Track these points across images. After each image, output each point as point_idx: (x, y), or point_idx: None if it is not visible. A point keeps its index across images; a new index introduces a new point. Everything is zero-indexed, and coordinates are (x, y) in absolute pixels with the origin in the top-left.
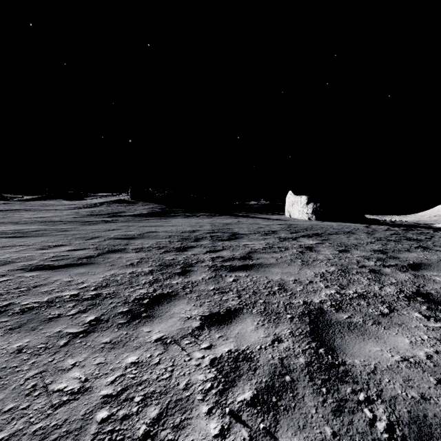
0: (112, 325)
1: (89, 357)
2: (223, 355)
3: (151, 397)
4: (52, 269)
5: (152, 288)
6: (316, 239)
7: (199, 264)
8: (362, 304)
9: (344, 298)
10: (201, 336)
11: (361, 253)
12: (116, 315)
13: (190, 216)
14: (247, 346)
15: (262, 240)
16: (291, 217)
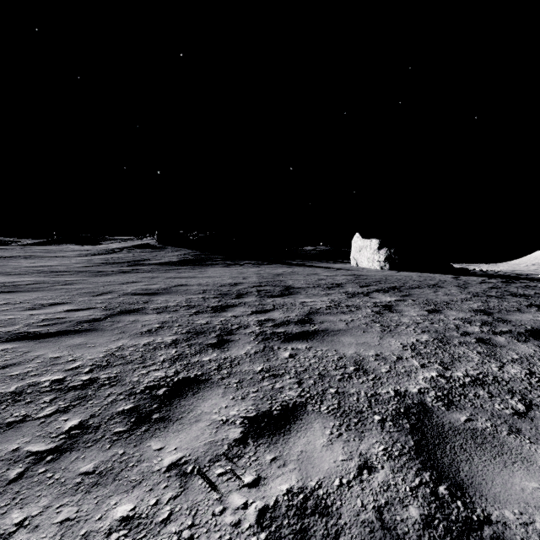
0: (103, 437)
1: (50, 505)
2: (279, 500)
3: None
4: (36, 338)
5: (173, 369)
6: (394, 295)
7: (242, 330)
8: (482, 395)
9: (453, 385)
10: (243, 459)
11: (458, 314)
12: (112, 417)
13: (231, 264)
14: (318, 480)
15: (324, 296)
16: (358, 266)
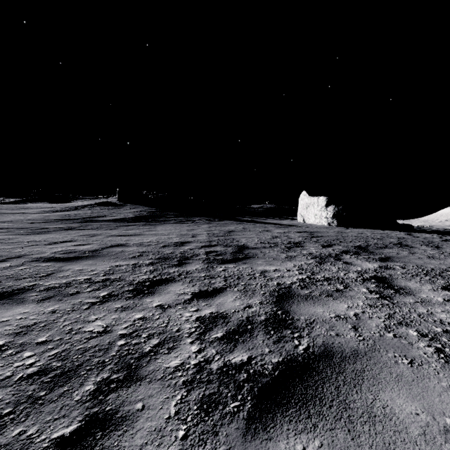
0: None
1: None
2: None
3: None
4: None
5: None
6: (371, 258)
7: (160, 360)
8: None
9: None
10: None
11: None
12: None
13: (184, 220)
14: None
15: (287, 260)
16: (304, 222)
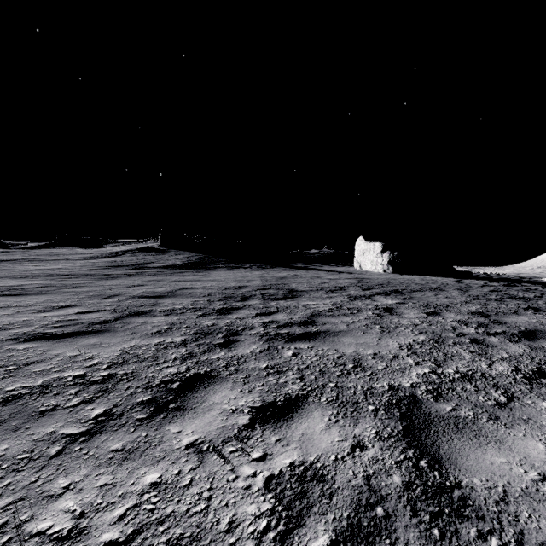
0: (127, 422)
1: (90, 474)
2: (283, 470)
3: (177, 545)
4: (53, 338)
5: (185, 366)
6: (396, 298)
7: (247, 331)
8: (469, 389)
9: (443, 380)
10: (251, 440)
11: (456, 316)
12: (133, 406)
13: (235, 267)
14: (317, 455)
15: (327, 298)
16: (361, 269)
